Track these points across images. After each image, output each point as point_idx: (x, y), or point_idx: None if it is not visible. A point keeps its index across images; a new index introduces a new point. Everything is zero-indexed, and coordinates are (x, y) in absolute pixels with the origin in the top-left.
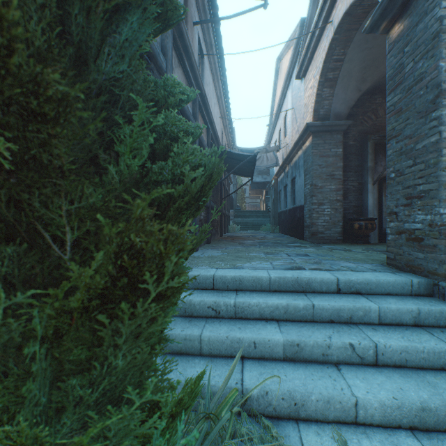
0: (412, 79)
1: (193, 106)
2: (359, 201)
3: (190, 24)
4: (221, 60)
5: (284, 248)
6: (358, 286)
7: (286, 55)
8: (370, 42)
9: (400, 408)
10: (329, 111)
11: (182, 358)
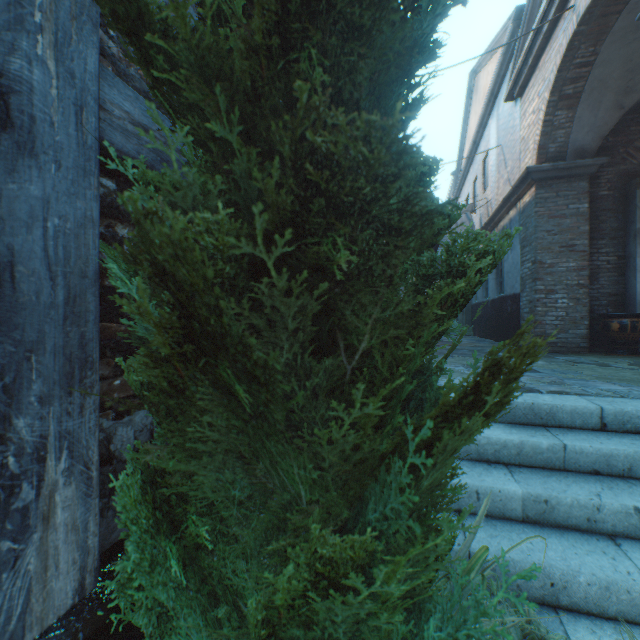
0: None
1: None
2: (618, 285)
3: None
4: None
5: None
6: (638, 422)
7: (487, 65)
8: None
9: None
10: (566, 146)
11: None
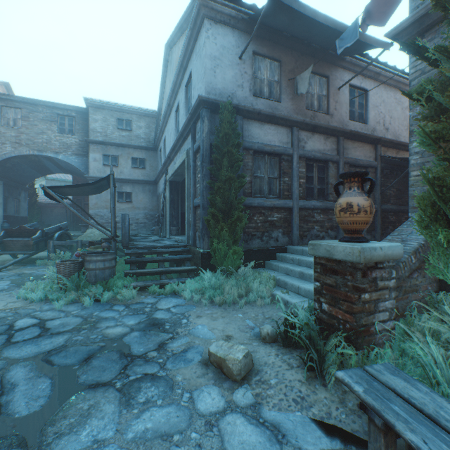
0: None
1: (337, 145)
2: None
3: (332, 94)
4: (399, 71)
5: None
6: None
7: None
8: None
9: (309, 291)
10: None
11: (273, 271)
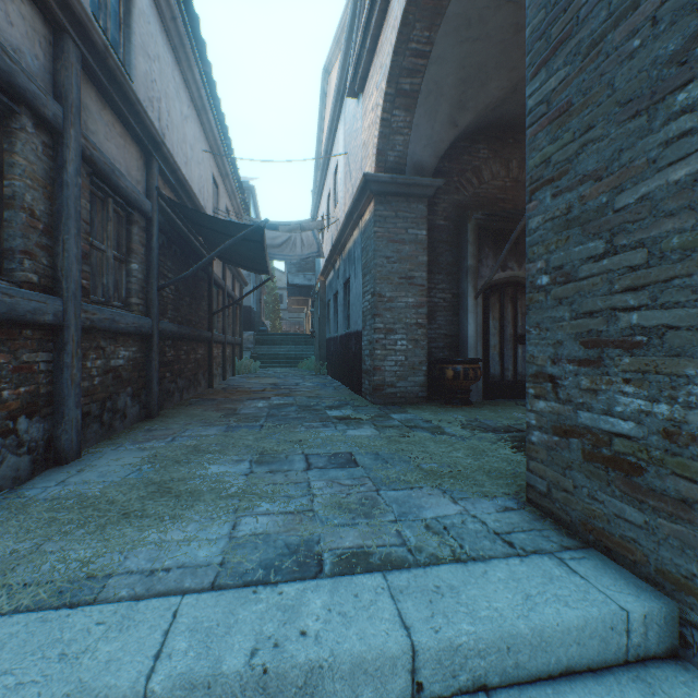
0: (605, 14)
1: (56, 63)
2: (453, 326)
3: None
4: (191, 16)
5: (313, 430)
6: (480, 663)
7: (337, 62)
8: (475, 27)
9: None
10: (405, 158)
11: None
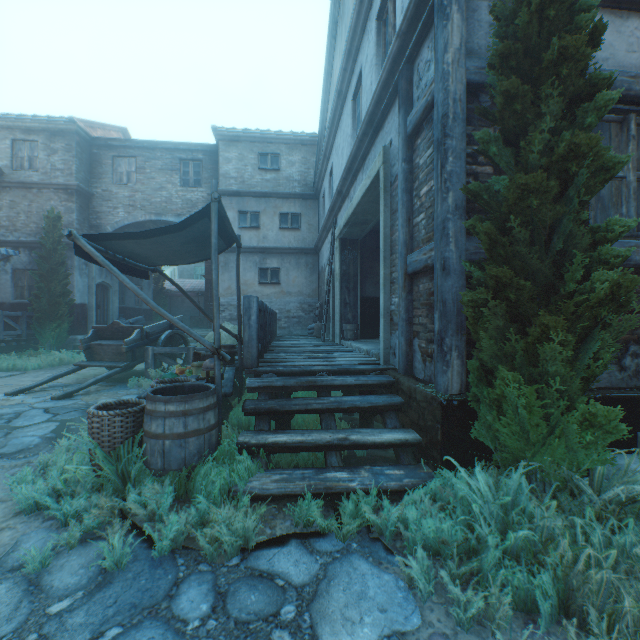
0: None
1: None
2: None
3: None
4: None
5: None
6: None
7: None
8: None
9: None
10: None
11: None
